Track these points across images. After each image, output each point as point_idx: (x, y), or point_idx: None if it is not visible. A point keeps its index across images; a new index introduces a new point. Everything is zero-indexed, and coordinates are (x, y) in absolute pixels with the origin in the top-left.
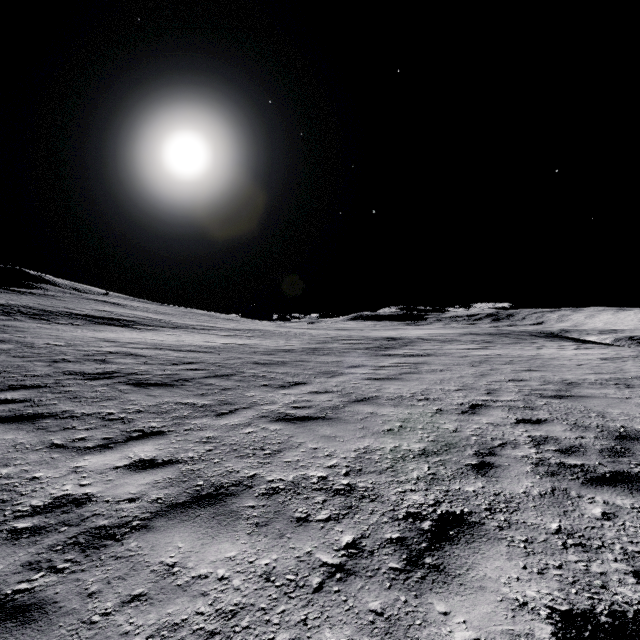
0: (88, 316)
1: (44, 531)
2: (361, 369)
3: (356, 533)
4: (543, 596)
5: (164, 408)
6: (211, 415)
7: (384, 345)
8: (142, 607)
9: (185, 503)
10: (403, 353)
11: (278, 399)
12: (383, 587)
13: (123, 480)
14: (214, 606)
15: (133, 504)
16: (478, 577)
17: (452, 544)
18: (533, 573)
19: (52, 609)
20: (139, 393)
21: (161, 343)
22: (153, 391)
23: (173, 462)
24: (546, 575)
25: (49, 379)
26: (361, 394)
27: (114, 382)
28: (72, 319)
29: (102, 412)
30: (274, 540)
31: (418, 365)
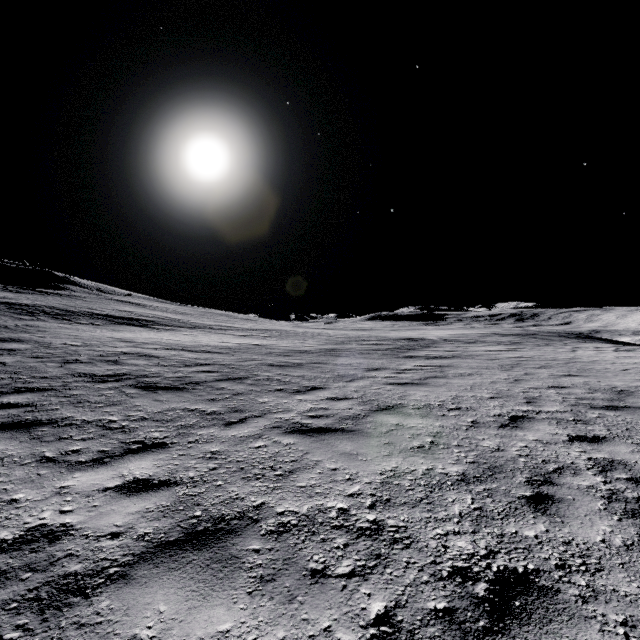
0: (109, 316)
1: (3, 578)
2: (382, 372)
3: (388, 599)
4: None
5: (170, 415)
6: (219, 424)
7: (405, 346)
8: None
9: (176, 542)
10: (426, 355)
11: (293, 406)
12: None
13: (110, 506)
14: None
15: (115, 541)
16: None
17: (521, 624)
18: None
19: None
20: (146, 398)
21: (177, 343)
22: (161, 395)
23: (170, 483)
24: None
25: (57, 381)
26: (384, 401)
27: (122, 385)
28: (93, 319)
29: (104, 419)
30: (282, 605)
31: (443, 368)
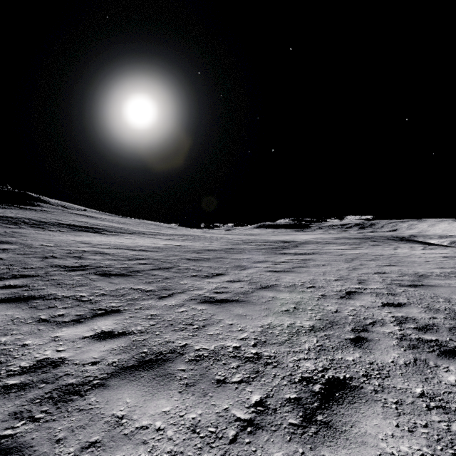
0: (71, 225)
1: (28, 387)
2: (264, 264)
3: (262, 393)
4: (414, 451)
5: (121, 292)
6: (155, 298)
7: (281, 246)
8: (96, 452)
9: (133, 366)
10: (295, 252)
11: (204, 286)
12: (284, 440)
13: (88, 347)
14: (152, 453)
15: (95, 366)
16: (360, 433)
17: (338, 404)
18: (405, 431)
19: (28, 452)
20: (104, 281)
21: (121, 244)
22: (114, 279)
23: (126, 334)
24: (415, 433)
25: (41, 270)
26: (265, 283)
27: (86, 273)
28: (60, 227)
29: (77, 295)
30: (199, 398)
31: (306, 261)
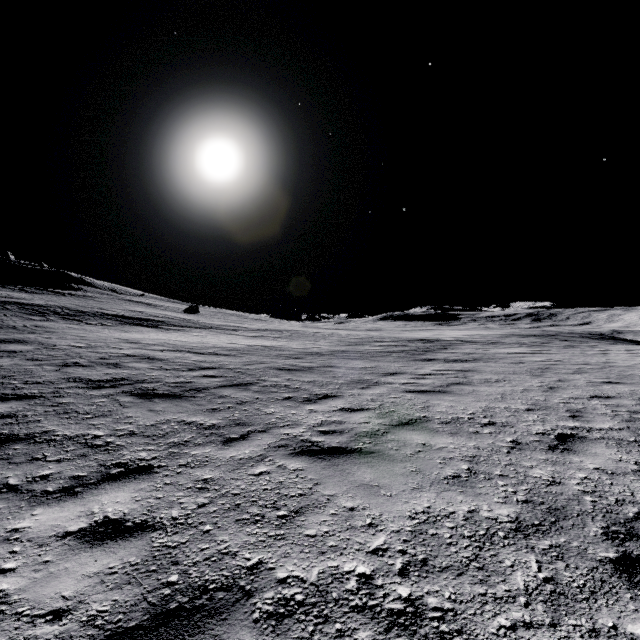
0: (119, 316)
1: None
2: (399, 377)
3: None
4: None
5: (163, 429)
6: (217, 441)
7: (421, 348)
8: None
9: (137, 631)
10: (444, 357)
11: (302, 419)
12: None
13: (64, 563)
14: None
15: (55, 627)
16: None
17: None
18: None
19: None
20: (140, 407)
21: (184, 345)
22: (157, 405)
23: (146, 527)
24: None
25: (49, 387)
26: (405, 414)
27: (117, 392)
28: (103, 319)
29: (87, 434)
30: None
31: (466, 373)
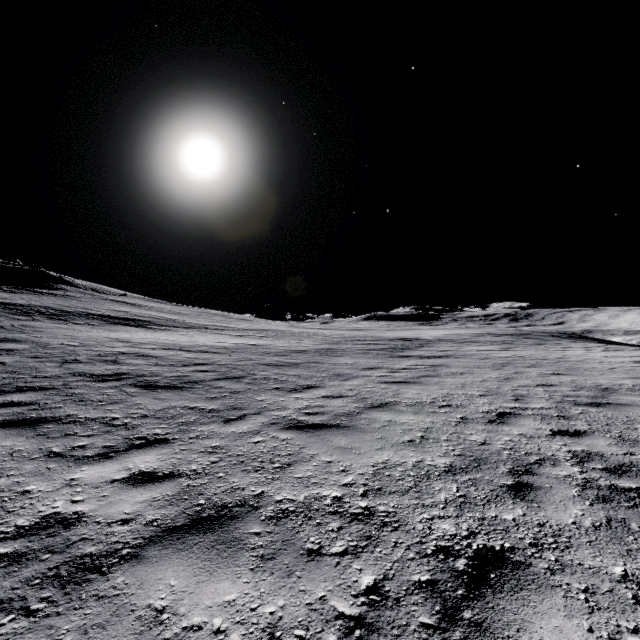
0: (105, 316)
1: (24, 559)
2: (376, 371)
3: (378, 573)
4: None
5: (170, 413)
6: (219, 421)
7: (399, 346)
8: None
9: (183, 527)
10: (420, 354)
11: (290, 404)
12: None
13: (119, 496)
14: None
15: (126, 527)
16: None
17: (495, 592)
18: (603, 639)
19: None
20: (146, 396)
21: (174, 343)
22: (161, 394)
23: (174, 475)
24: None
25: (58, 380)
26: (378, 399)
27: (122, 384)
28: (89, 319)
29: (106, 417)
30: (281, 579)
31: (436, 367)
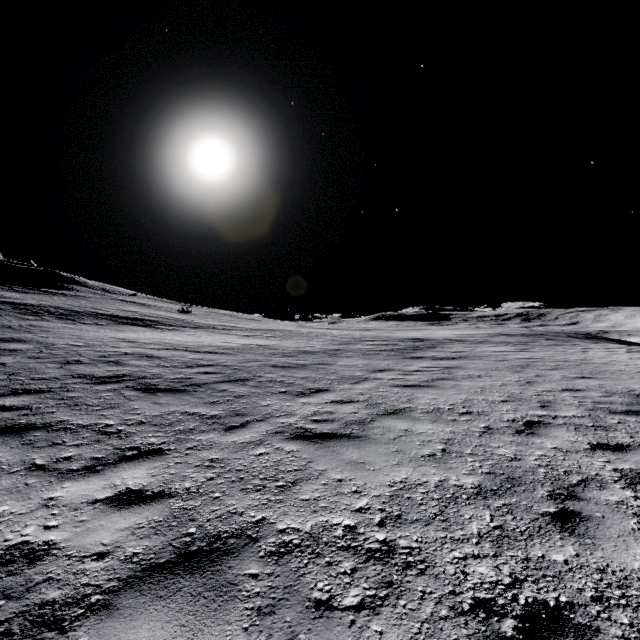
0: (113, 316)
1: None
2: (388, 374)
3: (403, 638)
4: None
5: (168, 419)
6: (219, 429)
7: (410, 346)
8: None
9: (167, 565)
10: (432, 356)
11: (296, 410)
12: None
13: (98, 521)
14: None
15: (100, 563)
16: None
17: None
18: None
19: None
20: (145, 400)
21: (180, 344)
22: (160, 398)
23: (164, 495)
24: None
25: (55, 383)
26: (391, 405)
27: (122, 387)
28: (97, 319)
29: (100, 423)
30: None
31: (451, 370)
